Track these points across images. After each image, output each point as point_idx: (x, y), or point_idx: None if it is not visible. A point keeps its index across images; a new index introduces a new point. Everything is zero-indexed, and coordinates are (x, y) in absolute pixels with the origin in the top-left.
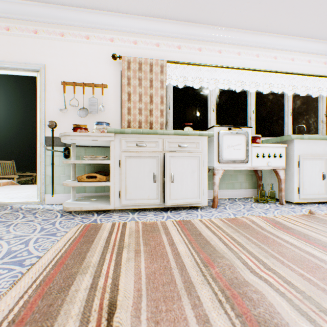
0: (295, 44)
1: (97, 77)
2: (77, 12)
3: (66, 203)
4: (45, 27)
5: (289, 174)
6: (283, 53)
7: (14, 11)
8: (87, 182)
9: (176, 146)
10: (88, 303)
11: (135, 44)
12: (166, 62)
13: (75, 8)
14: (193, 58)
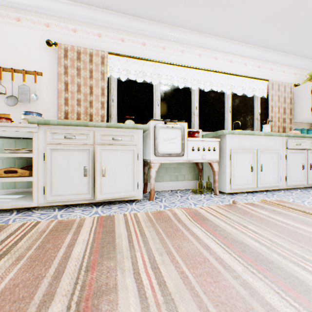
0: (232, 47)
1: (30, 63)
2: None
3: None
4: None
5: (223, 167)
6: (223, 55)
7: None
8: (4, 178)
9: (109, 139)
10: None
11: (75, 32)
12: (107, 53)
13: None
14: (137, 52)
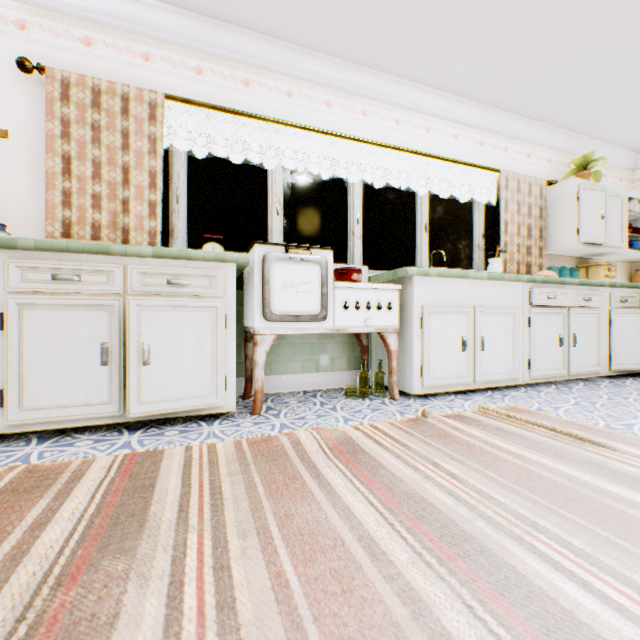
0: (430, 101)
1: None
2: None
3: None
4: None
5: (407, 342)
6: (412, 115)
7: None
8: None
9: (162, 284)
10: None
11: (88, 46)
12: (164, 98)
13: None
14: (233, 99)
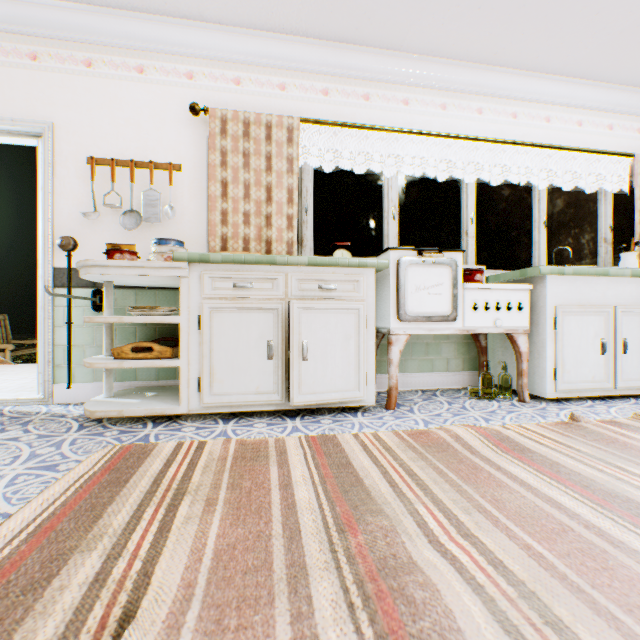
0: (552, 89)
1: (160, 149)
2: (118, 18)
3: (91, 402)
4: (53, 47)
5: (537, 344)
6: (530, 107)
7: None
8: (132, 360)
9: (314, 289)
10: (78, 616)
11: (238, 85)
12: (298, 121)
13: (114, 10)
14: (354, 114)
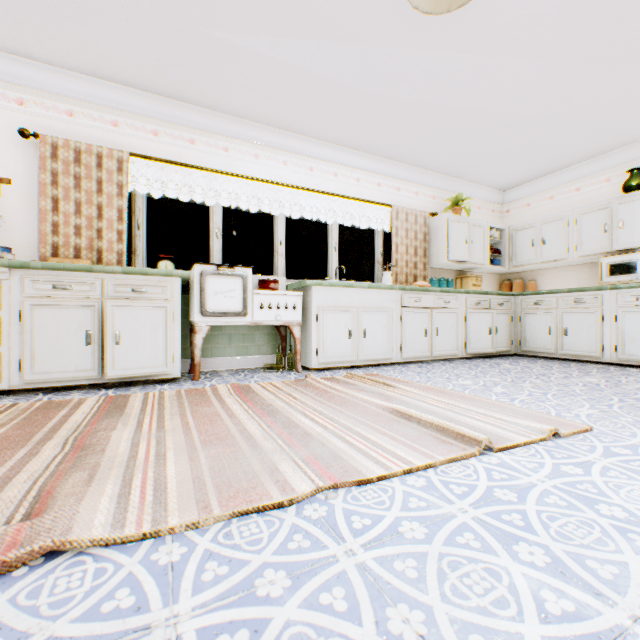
0: (337, 154)
1: None
2: None
3: None
4: None
5: (309, 332)
6: (323, 164)
7: None
8: None
9: (129, 291)
10: None
11: (71, 117)
12: (129, 155)
13: None
14: (182, 154)
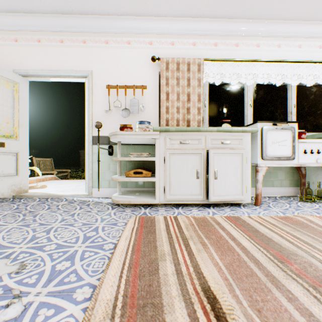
0: None
1: (137, 79)
2: (120, 20)
3: (114, 197)
4: (92, 37)
5: None
6: None
7: (67, 25)
8: (134, 178)
9: (218, 143)
10: (182, 287)
11: (172, 45)
12: (203, 60)
13: (118, 17)
14: (230, 54)
